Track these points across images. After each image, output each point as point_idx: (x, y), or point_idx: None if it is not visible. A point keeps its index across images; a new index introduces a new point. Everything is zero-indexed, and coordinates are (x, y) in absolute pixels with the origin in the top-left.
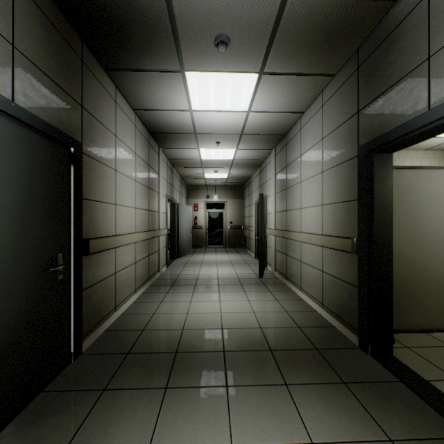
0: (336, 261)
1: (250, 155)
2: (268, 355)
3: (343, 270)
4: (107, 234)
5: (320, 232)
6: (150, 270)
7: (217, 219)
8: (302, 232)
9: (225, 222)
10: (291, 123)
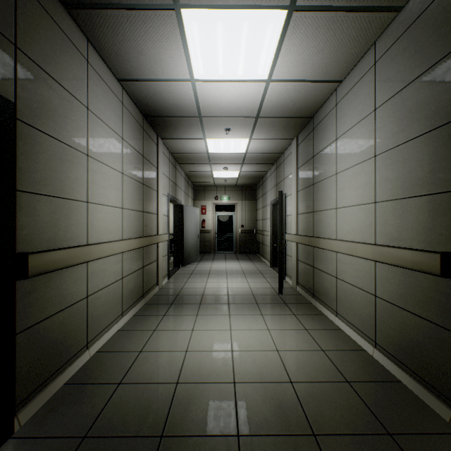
0: (404, 285)
1: (266, 147)
2: (311, 448)
3: (417, 300)
4: (70, 243)
5: (370, 241)
6: (145, 285)
7: (227, 223)
8: (340, 240)
9: (235, 226)
10: (321, 98)
